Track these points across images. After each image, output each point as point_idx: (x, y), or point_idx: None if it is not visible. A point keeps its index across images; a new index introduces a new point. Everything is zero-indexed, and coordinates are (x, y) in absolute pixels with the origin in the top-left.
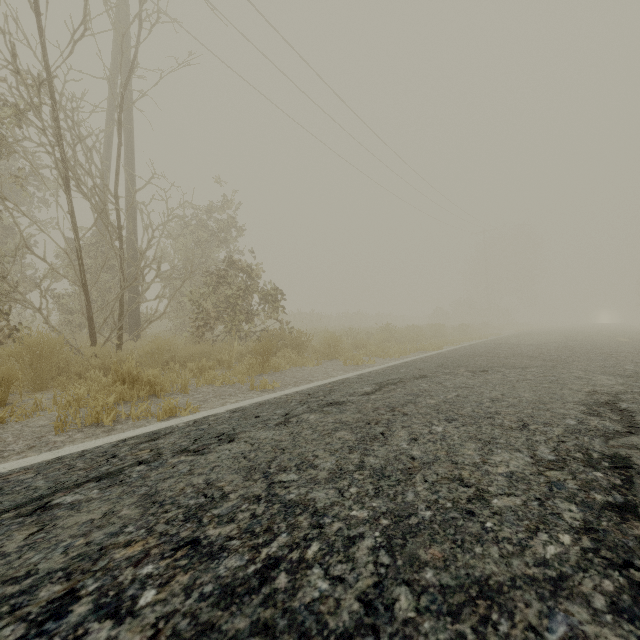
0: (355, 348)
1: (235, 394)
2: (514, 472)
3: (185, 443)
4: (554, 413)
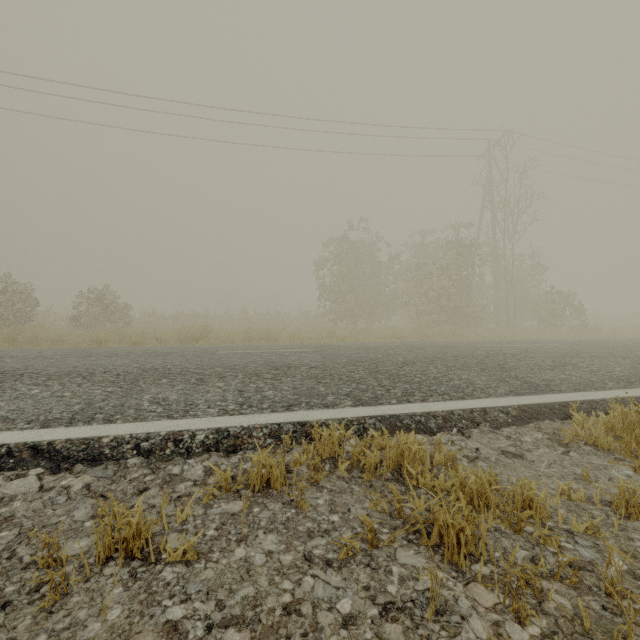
0: (634, 336)
1: None
2: None
3: None
4: None
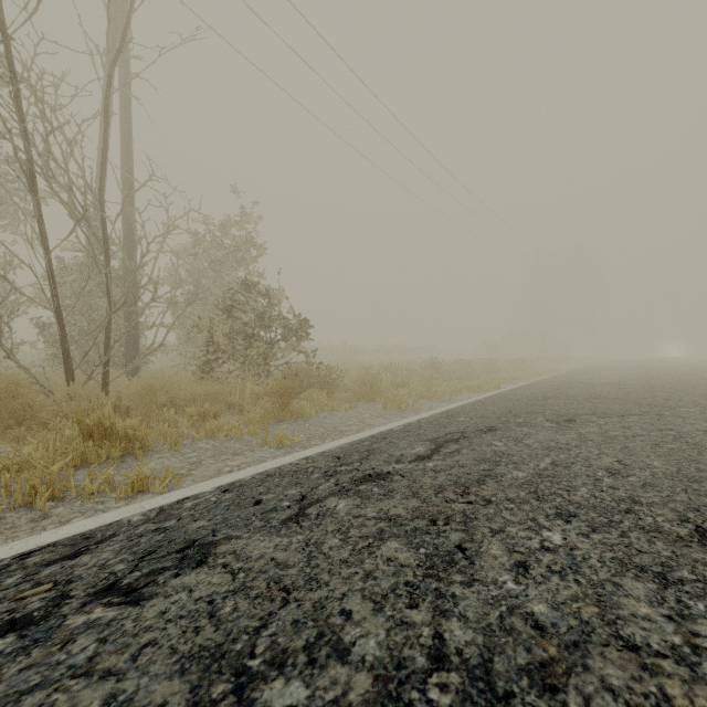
0: (395, 387)
1: (241, 452)
2: None
3: (121, 566)
4: None
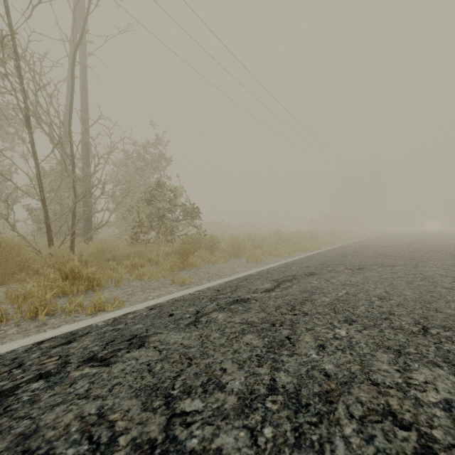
0: (254, 248)
1: (158, 288)
2: (450, 401)
3: (96, 348)
4: (445, 314)
